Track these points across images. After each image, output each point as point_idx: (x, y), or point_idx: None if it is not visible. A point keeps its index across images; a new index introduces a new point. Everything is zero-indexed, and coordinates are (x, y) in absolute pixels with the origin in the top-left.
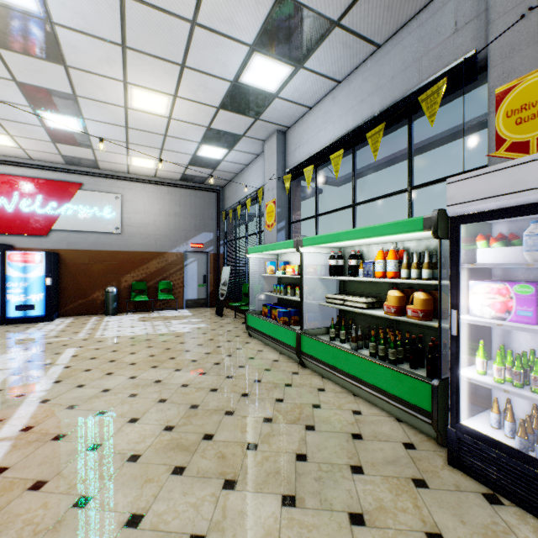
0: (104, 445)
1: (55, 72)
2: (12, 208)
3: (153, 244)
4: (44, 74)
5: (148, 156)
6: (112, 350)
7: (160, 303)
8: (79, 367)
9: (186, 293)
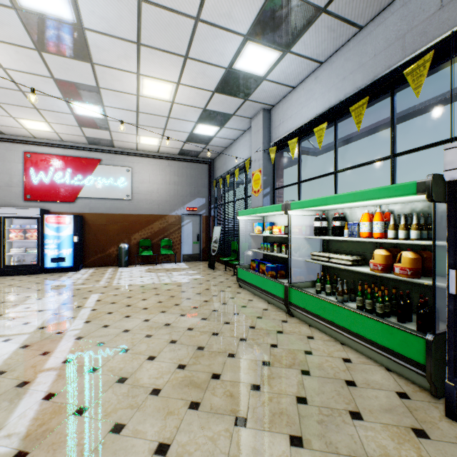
0: (130, 378)
1: (83, 69)
2: (48, 180)
3: (156, 208)
4: (75, 71)
5: (153, 135)
6: (127, 296)
7: (162, 257)
8: (103, 310)
9: (183, 249)
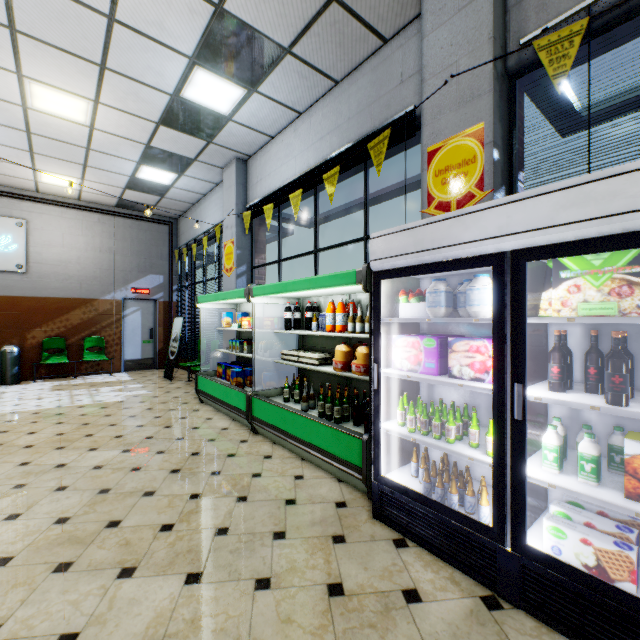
0: None
1: None
2: None
3: (76, 288)
4: None
5: (66, 173)
6: (0, 430)
7: (88, 365)
8: None
9: (125, 352)
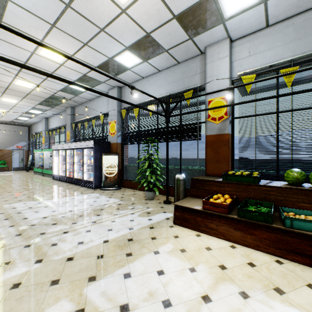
0: None
1: None
2: None
3: None
4: None
5: None
6: None
7: (1, 169)
8: None
9: (13, 165)
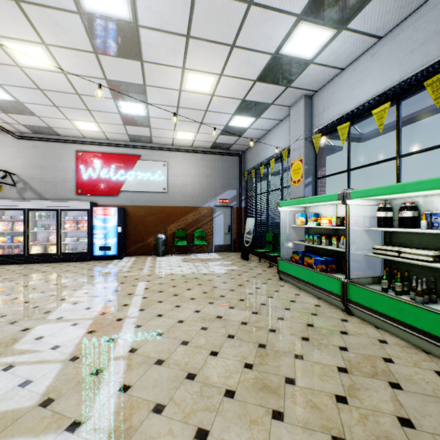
0: (198, 375)
1: (133, 68)
2: (96, 176)
3: (190, 200)
4: (126, 70)
5: (189, 130)
6: (172, 285)
7: (195, 247)
8: (153, 299)
9: (214, 240)
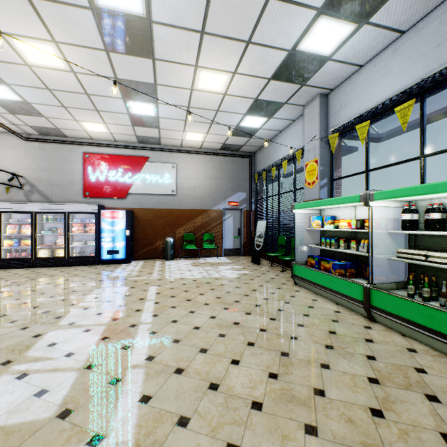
0: (221, 385)
1: (144, 66)
2: (103, 178)
3: (199, 203)
4: (137, 69)
5: (199, 131)
6: (183, 290)
7: (204, 251)
8: (165, 304)
9: (224, 244)
